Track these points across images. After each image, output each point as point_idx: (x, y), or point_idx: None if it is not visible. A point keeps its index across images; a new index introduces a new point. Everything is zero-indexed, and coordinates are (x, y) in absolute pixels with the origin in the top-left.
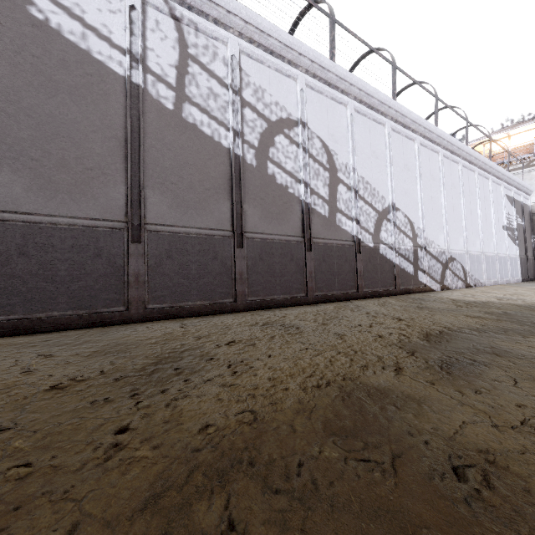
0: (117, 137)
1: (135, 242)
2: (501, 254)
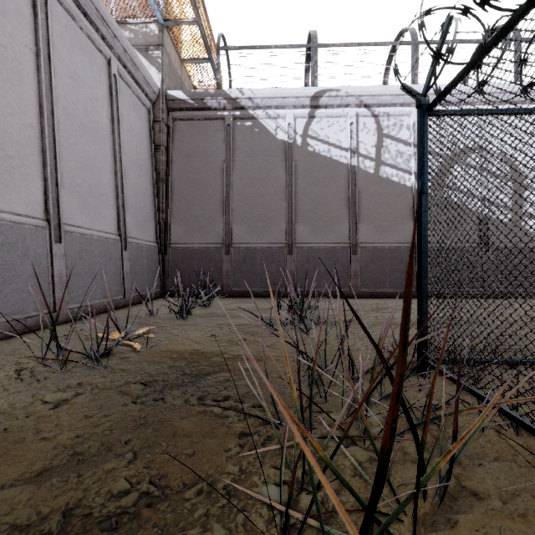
0: (344, 198)
1: (354, 254)
2: None
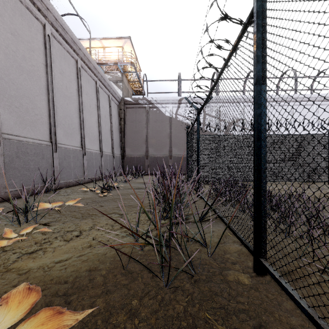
0: None
1: None
2: None
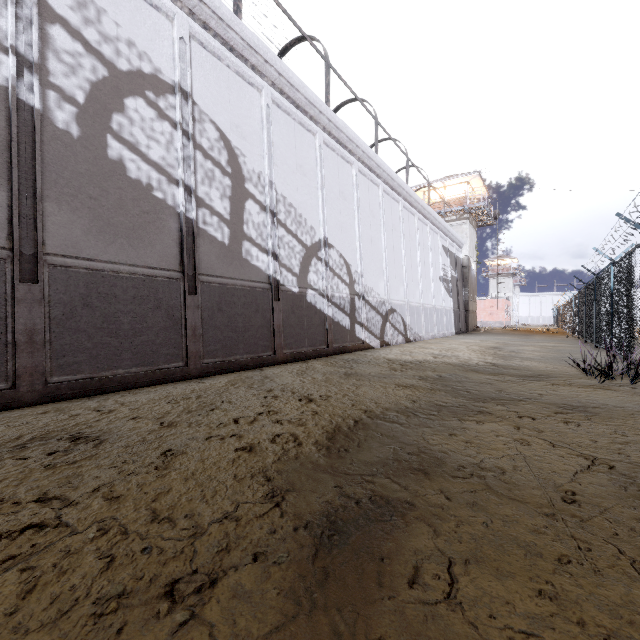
0: None
1: None
2: (439, 306)
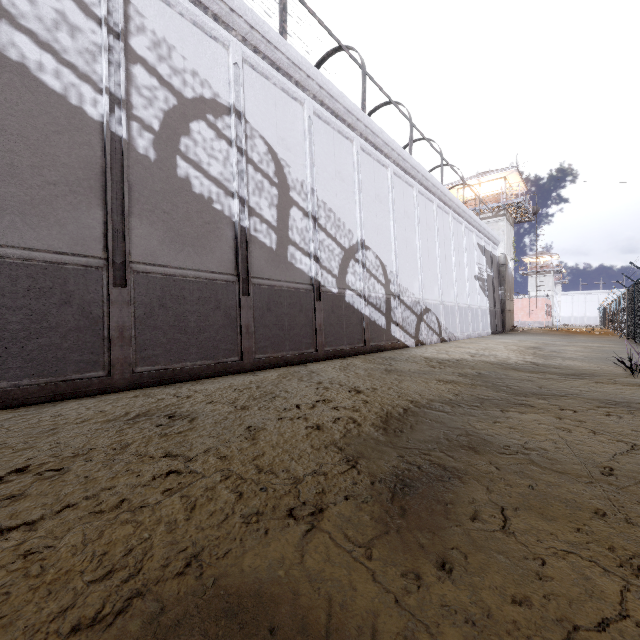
0: None
1: None
2: (474, 306)
